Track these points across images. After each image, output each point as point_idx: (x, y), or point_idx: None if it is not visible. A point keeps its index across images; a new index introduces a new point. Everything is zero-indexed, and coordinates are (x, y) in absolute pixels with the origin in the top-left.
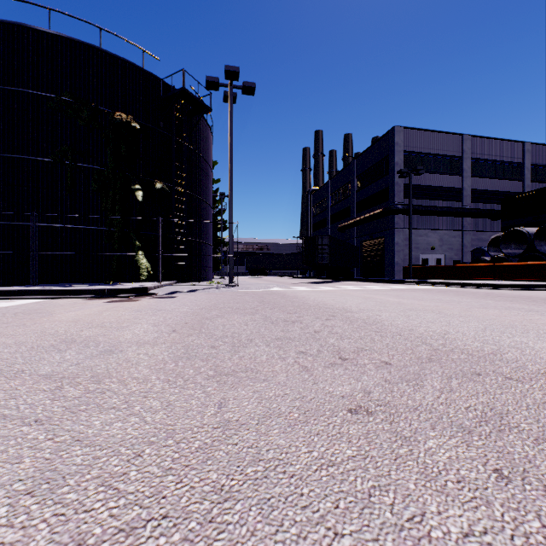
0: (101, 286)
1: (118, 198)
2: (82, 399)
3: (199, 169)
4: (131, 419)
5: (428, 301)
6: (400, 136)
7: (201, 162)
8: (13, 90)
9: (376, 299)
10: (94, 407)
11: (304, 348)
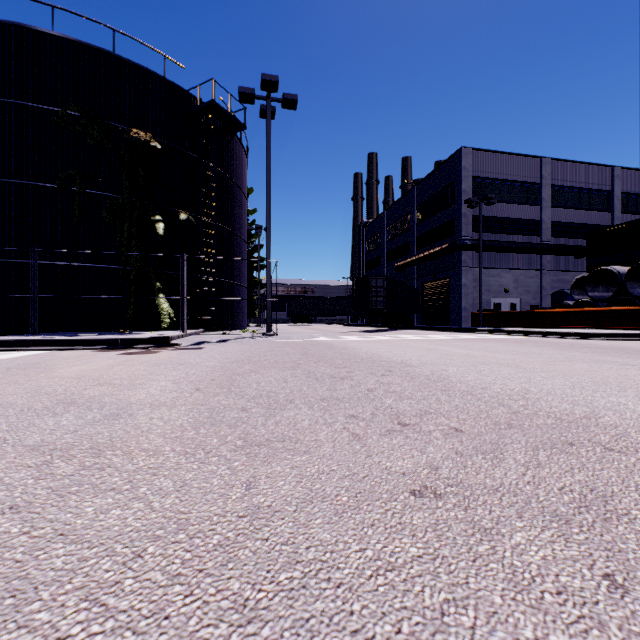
0: (115, 335)
1: (135, 231)
2: (74, 478)
3: (231, 197)
4: (134, 504)
5: (503, 353)
6: (468, 158)
7: (234, 189)
8: (9, 102)
9: (441, 350)
10: (88, 488)
11: (355, 411)
